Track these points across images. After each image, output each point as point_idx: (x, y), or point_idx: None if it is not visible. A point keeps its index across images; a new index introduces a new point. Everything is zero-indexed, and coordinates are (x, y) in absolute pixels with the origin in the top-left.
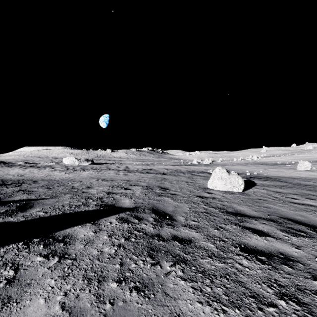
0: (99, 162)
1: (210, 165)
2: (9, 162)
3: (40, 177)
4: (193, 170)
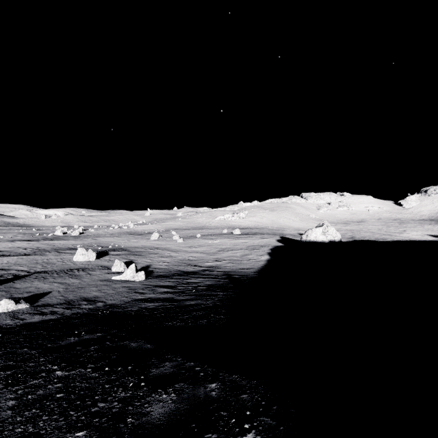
0: None
1: (80, 237)
2: None
3: None
4: (59, 246)
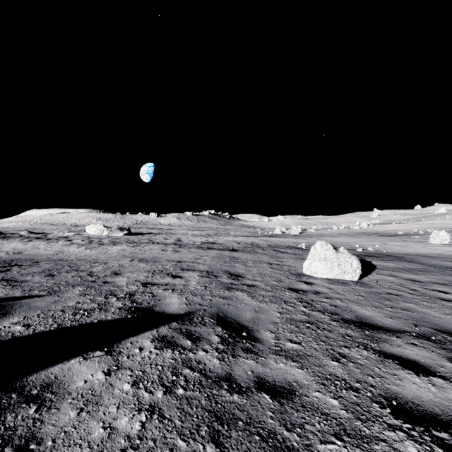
0: (139, 231)
1: (300, 236)
2: (7, 232)
3: (46, 254)
4: (276, 243)
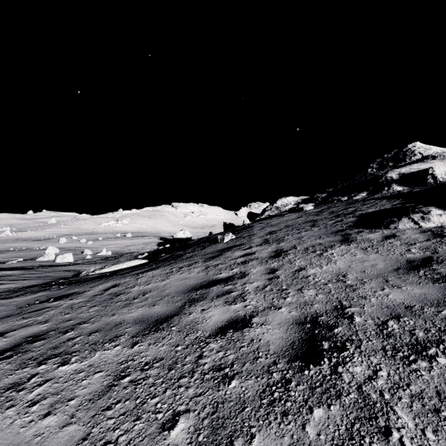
0: None
1: None
2: None
3: None
4: None
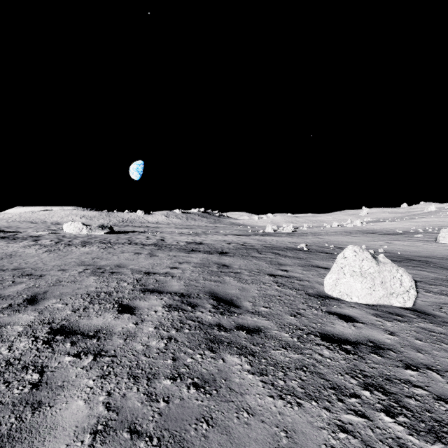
0: (123, 229)
1: (294, 234)
2: None
3: None
4: (272, 244)
